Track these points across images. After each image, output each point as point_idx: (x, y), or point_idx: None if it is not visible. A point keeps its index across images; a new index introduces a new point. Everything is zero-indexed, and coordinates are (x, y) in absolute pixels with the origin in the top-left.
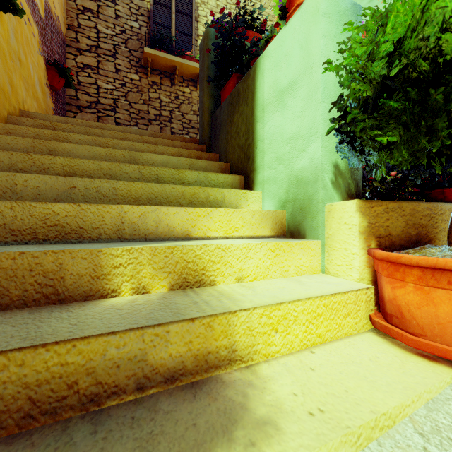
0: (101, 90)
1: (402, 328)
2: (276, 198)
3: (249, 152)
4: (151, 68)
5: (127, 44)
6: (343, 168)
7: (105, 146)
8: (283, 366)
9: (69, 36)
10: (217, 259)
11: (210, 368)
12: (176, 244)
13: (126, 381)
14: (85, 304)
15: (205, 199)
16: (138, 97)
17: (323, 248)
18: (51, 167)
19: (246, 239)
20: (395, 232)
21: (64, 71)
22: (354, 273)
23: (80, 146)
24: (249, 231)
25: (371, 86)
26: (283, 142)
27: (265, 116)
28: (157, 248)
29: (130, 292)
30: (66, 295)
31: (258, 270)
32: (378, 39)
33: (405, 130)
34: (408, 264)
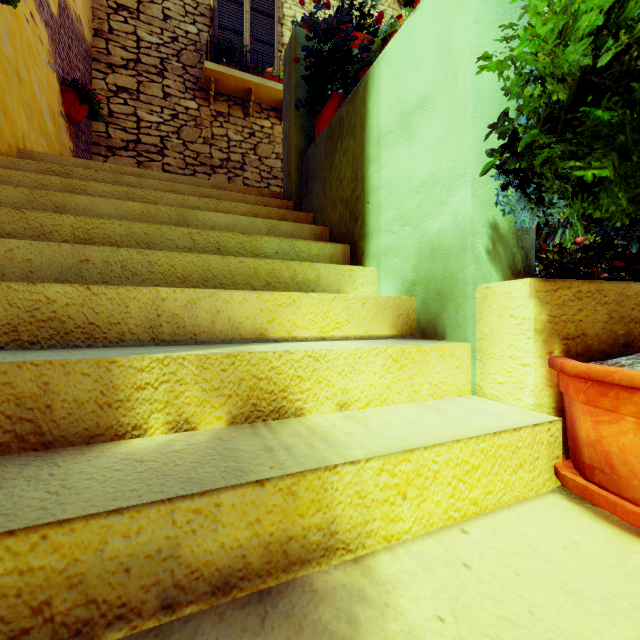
0: (142, 124)
1: (612, 490)
2: (399, 277)
3: (357, 209)
4: (215, 92)
5: (180, 58)
6: (505, 230)
7: (142, 201)
8: (417, 560)
9: (96, 46)
10: (307, 374)
11: (293, 564)
12: (242, 349)
13: (141, 596)
14: (85, 451)
15: (291, 279)
16: (195, 133)
17: (473, 356)
18: (55, 230)
19: (353, 340)
20: (591, 331)
21: (87, 95)
22: (526, 396)
23: (103, 200)
24: (358, 328)
25: (565, 85)
26: (410, 191)
27: (382, 154)
28: (208, 357)
29: (163, 429)
30: (56, 435)
31: (373, 391)
32: (577, 6)
33: (622, 159)
34: (627, 385)
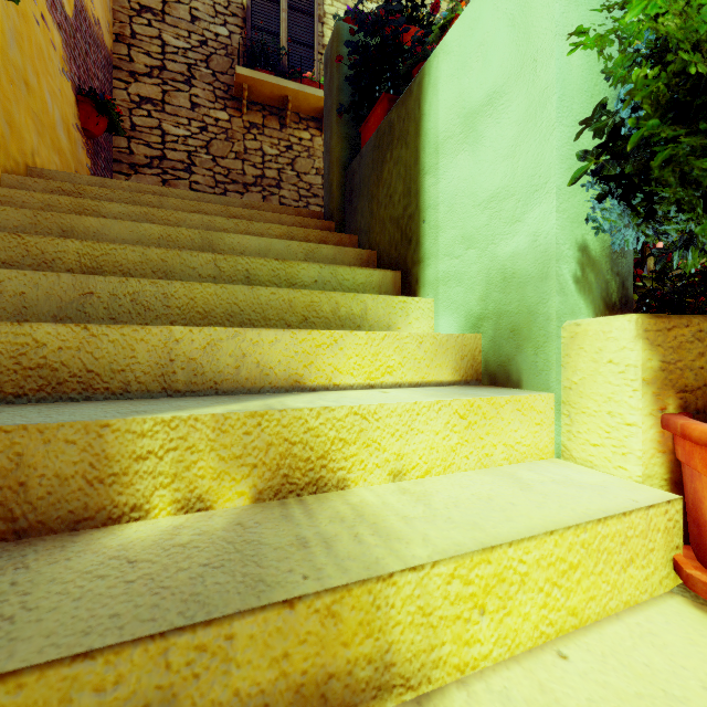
0: (168, 138)
1: None
2: (462, 310)
3: (411, 230)
4: (248, 101)
5: (210, 63)
6: (597, 252)
7: (163, 223)
8: (502, 703)
9: (118, 52)
10: (352, 436)
11: None
12: (271, 404)
13: None
14: (67, 543)
15: (332, 313)
16: (226, 147)
17: (558, 409)
18: (58, 257)
19: (408, 388)
20: None
21: (106, 106)
22: (631, 465)
23: (117, 222)
24: (413, 373)
25: (704, 55)
26: (475, 207)
27: (441, 163)
28: (227, 417)
29: (170, 509)
30: (31, 521)
31: (434, 456)
32: None
33: None
34: None
